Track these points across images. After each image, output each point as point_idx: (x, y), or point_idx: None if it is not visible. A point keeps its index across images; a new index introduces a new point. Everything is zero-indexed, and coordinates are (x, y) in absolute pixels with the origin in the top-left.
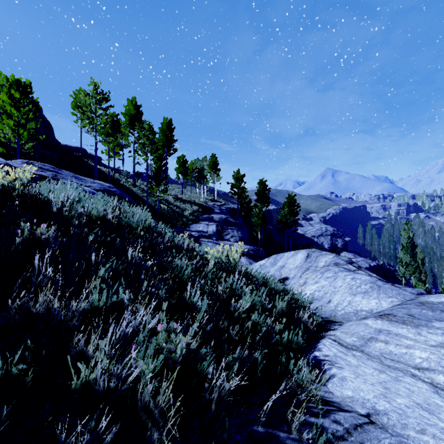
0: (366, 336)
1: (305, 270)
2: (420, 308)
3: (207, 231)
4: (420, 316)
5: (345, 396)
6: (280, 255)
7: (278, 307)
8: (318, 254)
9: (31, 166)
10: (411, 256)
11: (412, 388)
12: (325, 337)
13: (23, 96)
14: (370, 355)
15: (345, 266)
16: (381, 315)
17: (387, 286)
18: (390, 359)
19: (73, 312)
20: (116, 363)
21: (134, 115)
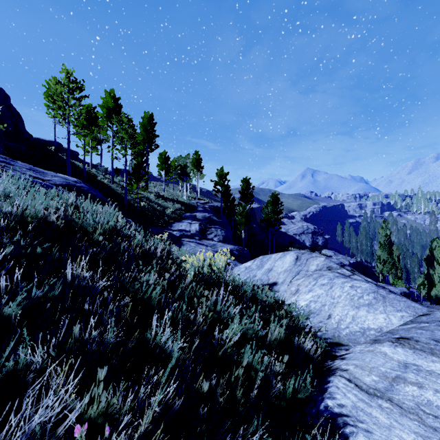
0: (390, 373)
1: (295, 274)
2: None
3: (190, 230)
4: None
5: None
6: (267, 257)
7: (274, 333)
8: (308, 256)
9: None
10: (389, 253)
11: None
12: (336, 373)
13: None
14: (403, 407)
15: (339, 271)
16: (399, 339)
17: (392, 297)
18: (433, 414)
19: None
20: None
21: (112, 108)
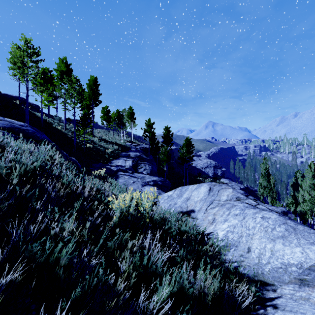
0: None
1: (209, 203)
2: None
3: (125, 165)
4: None
5: None
6: (185, 188)
7: (206, 285)
8: (219, 188)
9: None
10: (267, 181)
11: None
12: None
13: None
14: None
15: (247, 201)
16: None
17: (302, 228)
18: None
19: None
20: None
21: (64, 71)
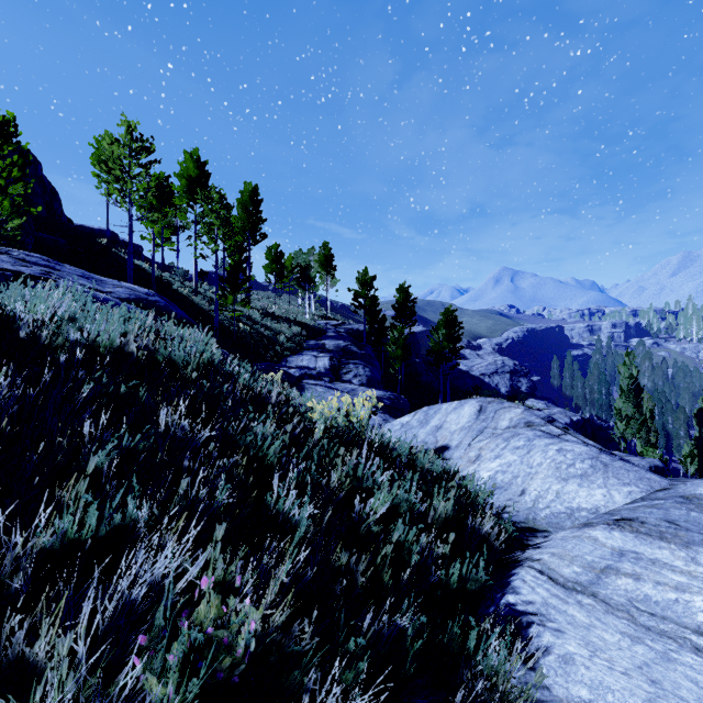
0: (598, 563)
1: (477, 433)
2: (685, 508)
3: (315, 367)
4: (688, 523)
5: (575, 699)
6: (435, 408)
7: (438, 509)
8: (498, 406)
9: (4, 257)
10: (635, 405)
11: (701, 680)
12: (523, 564)
13: (1, 140)
14: (610, 604)
15: (544, 428)
16: (618, 520)
17: (619, 465)
18: (649, 611)
19: (31, 547)
20: (108, 665)
21: (195, 178)
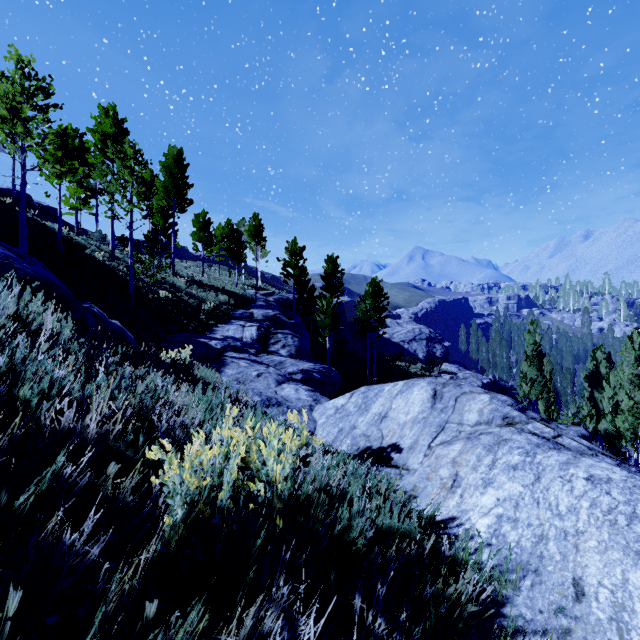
0: None
1: (437, 430)
2: None
3: (242, 337)
4: None
5: None
6: (375, 389)
7: None
8: (457, 391)
9: None
10: (538, 369)
11: None
12: None
13: None
14: None
15: (531, 427)
16: None
17: None
18: None
19: None
20: None
21: (112, 135)
